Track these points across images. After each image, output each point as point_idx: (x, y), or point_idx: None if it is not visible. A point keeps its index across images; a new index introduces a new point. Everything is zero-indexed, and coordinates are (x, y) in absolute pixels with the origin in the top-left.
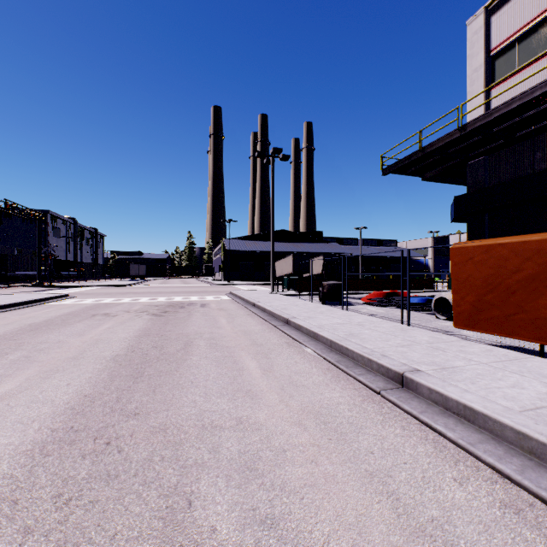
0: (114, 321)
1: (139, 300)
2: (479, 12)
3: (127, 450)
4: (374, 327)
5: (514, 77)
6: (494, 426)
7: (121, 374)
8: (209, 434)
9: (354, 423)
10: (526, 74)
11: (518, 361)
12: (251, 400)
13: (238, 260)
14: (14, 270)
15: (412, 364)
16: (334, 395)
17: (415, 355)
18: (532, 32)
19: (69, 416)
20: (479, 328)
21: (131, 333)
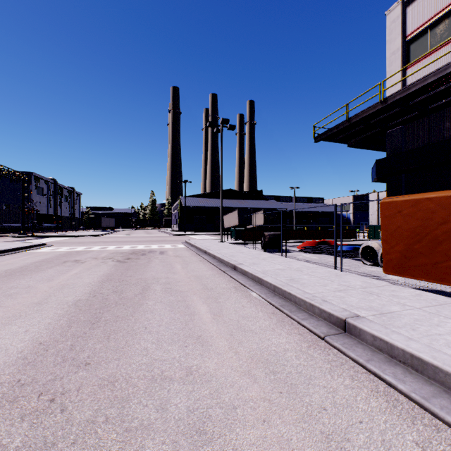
0: (82, 267)
1: (107, 248)
2: (397, 4)
3: (71, 409)
4: (312, 273)
5: (426, 58)
6: (446, 378)
7: (79, 320)
8: (158, 388)
9: (303, 373)
10: (437, 56)
11: (448, 306)
12: (201, 347)
13: (192, 214)
14: (2, 222)
15: (352, 309)
16: (281, 340)
17: (353, 300)
18: (442, 20)
19: (19, 367)
20: (407, 274)
21: (95, 278)
